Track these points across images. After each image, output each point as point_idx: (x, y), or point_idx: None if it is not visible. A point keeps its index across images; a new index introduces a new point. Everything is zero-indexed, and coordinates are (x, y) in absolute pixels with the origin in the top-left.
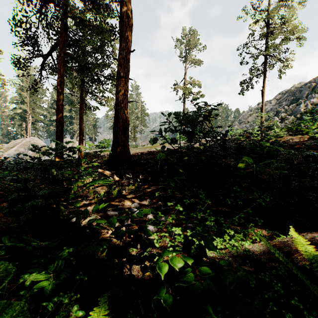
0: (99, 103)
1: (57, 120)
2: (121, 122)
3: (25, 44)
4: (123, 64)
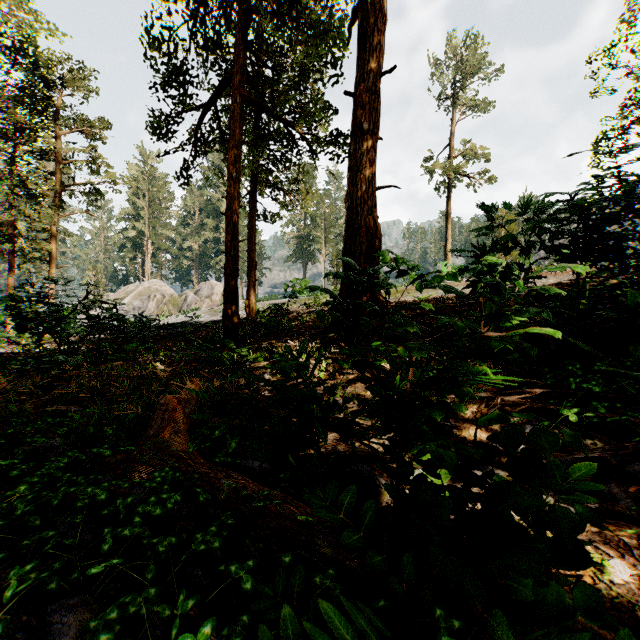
0: (283, 206)
1: (228, 237)
2: (365, 234)
3: (169, 85)
4: (369, 102)
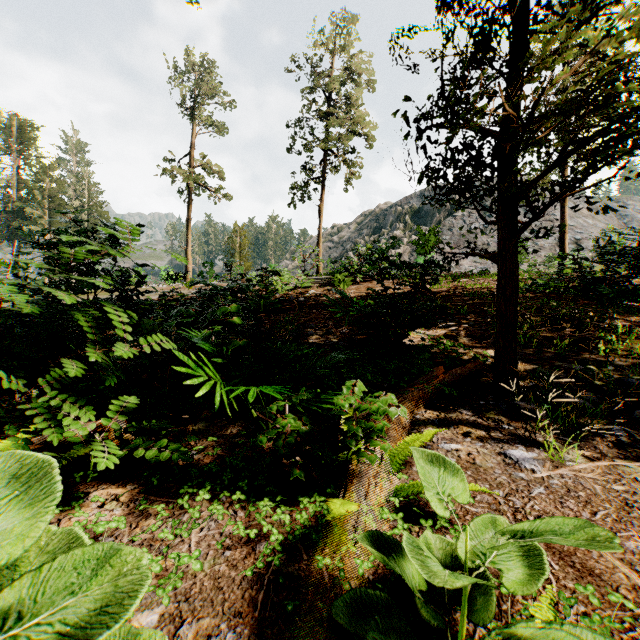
0: None
1: None
2: None
3: None
4: None
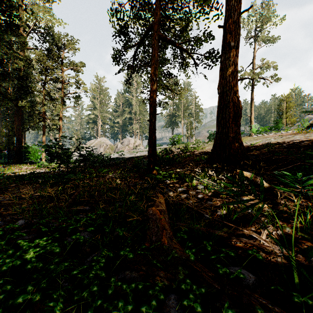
0: (168, 98)
1: (151, 112)
2: (232, 107)
3: (121, 33)
4: (234, 30)
